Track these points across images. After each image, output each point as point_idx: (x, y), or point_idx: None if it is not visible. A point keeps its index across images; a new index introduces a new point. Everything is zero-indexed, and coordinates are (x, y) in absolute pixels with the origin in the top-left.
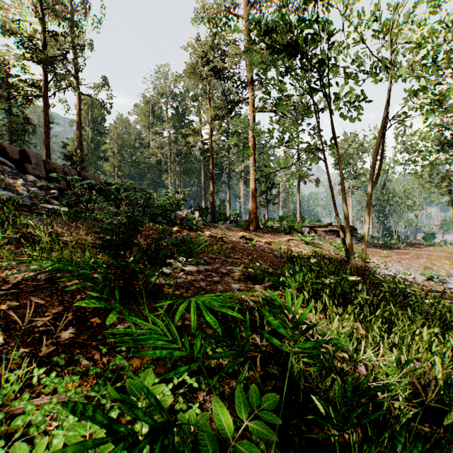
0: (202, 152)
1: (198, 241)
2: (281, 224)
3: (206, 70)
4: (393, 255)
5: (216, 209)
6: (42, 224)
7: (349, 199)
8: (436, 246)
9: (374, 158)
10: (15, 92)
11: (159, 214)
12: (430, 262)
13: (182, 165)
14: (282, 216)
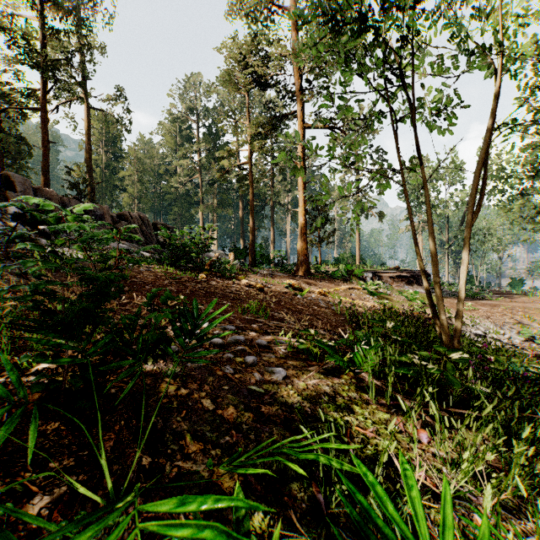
0: (239, 179)
1: (230, 294)
2: (337, 269)
3: (244, 76)
4: (479, 308)
5: (257, 250)
6: (6, 272)
7: (419, 237)
8: (530, 296)
9: (476, 179)
10: (4, 103)
11: (182, 257)
12: (528, 318)
13: (216, 197)
14: (338, 258)
